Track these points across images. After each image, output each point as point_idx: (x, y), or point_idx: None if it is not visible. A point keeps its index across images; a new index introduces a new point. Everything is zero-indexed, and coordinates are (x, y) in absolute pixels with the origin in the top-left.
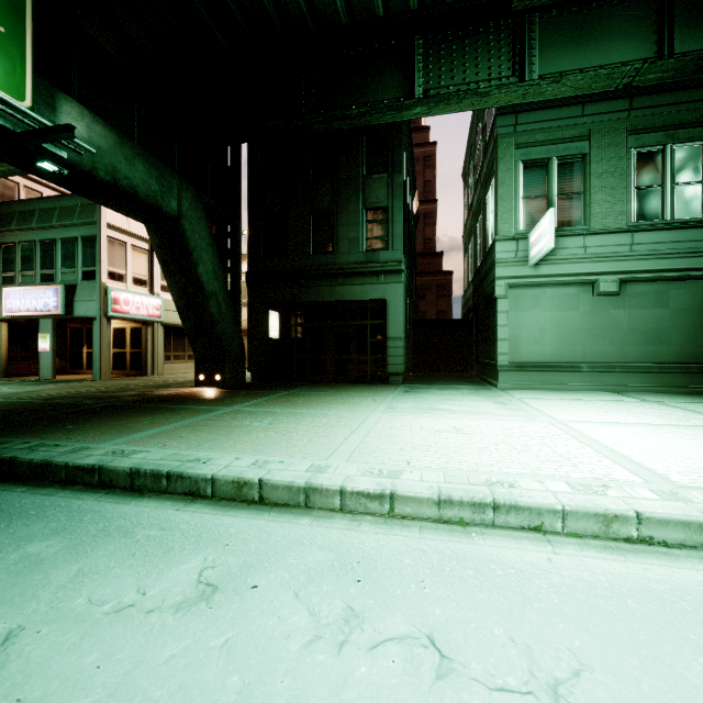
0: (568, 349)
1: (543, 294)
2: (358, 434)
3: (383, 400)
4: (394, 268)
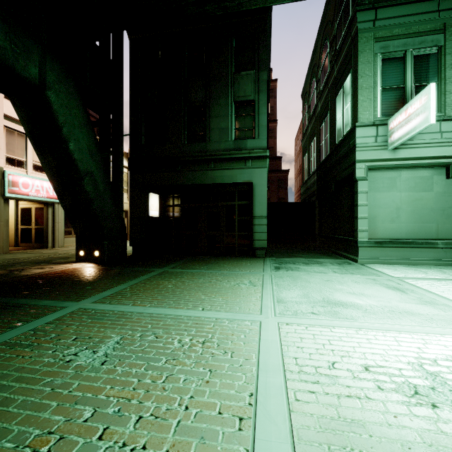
0: (422, 227)
1: (399, 177)
2: (270, 418)
3: (262, 283)
4: (260, 154)
